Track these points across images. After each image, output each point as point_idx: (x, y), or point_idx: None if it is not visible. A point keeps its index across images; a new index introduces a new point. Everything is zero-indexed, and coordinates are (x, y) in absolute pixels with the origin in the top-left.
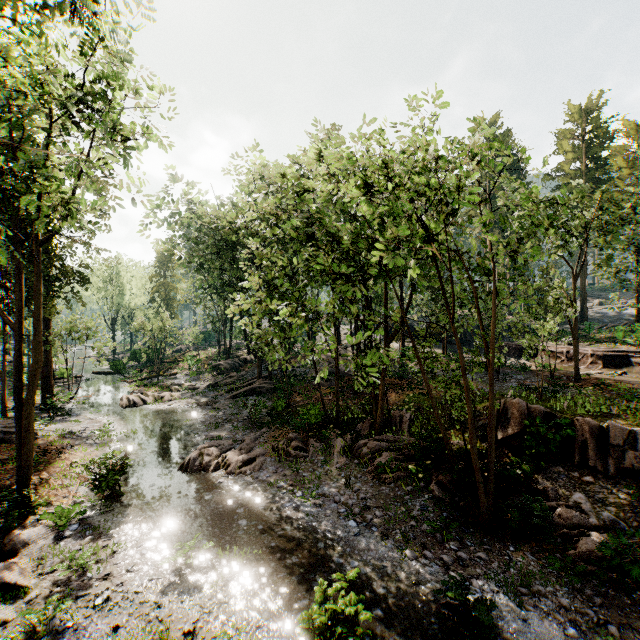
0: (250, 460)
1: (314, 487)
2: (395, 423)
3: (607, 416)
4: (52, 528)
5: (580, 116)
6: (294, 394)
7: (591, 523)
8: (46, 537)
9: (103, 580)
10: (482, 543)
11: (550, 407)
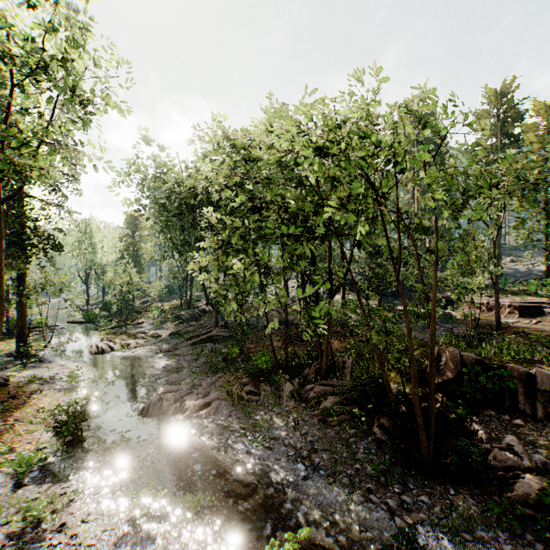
0: (206, 404)
1: (265, 430)
2: (338, 368)
3: (531, 362)
4: (12, 476)
5: (496, 98)
6: (247, 341)
7: (524, 465)
8: (5, 485)
9: (57, 531)
10: (424, 486)
11: (478, 354)
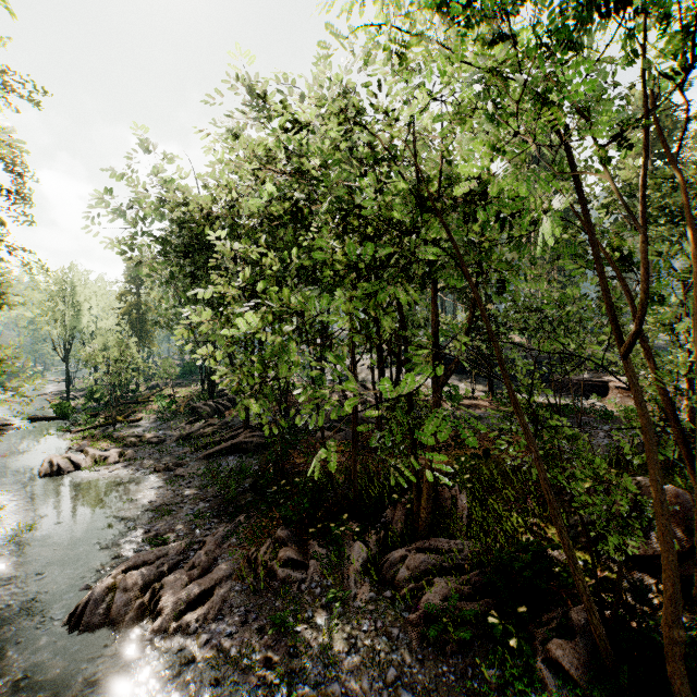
0: (202, 595)
1: (312, 667)
2: (445, 510)
3: None
4: None
5: None
6: (293, 453)
7: None
8: None
9: None
10: None
11: None
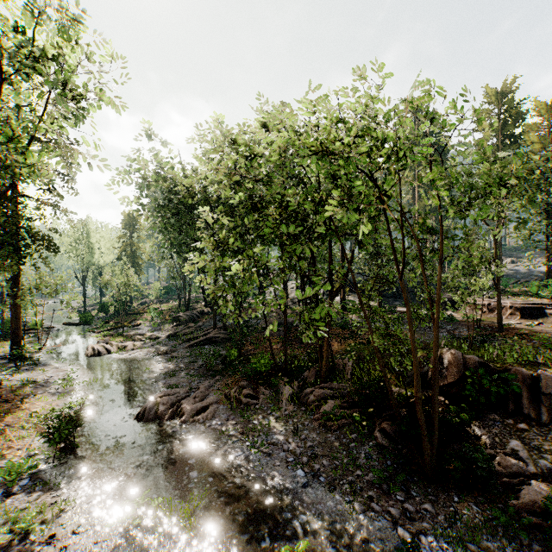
0: (203, 408)
1: (264, 435)
2: (339, 371)
3: (534, 365)
4: (1, 484)
5: (496, 98)
6: (246, 343)
7: (529, 471)
8: None
9: (46, 543)
10: (427, 494)
11: (481, 356)
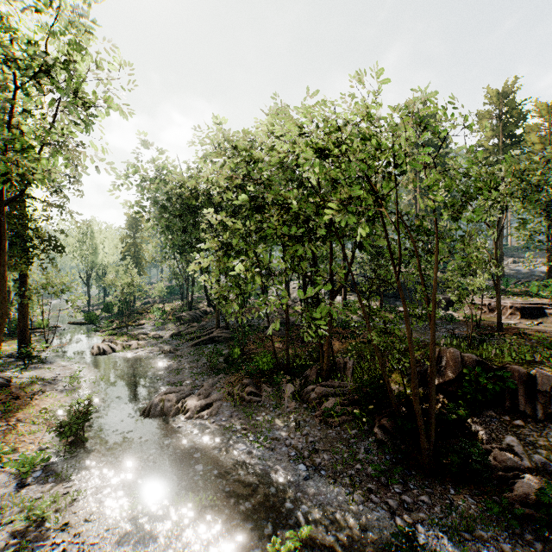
0: (207, 405)
1: (266, 431)
2: (339, 369)
3: (531, 363)
4: (16, 475)
5: (498, 99)
6: (248, 342)
7: (524, 465)
8: (9, 485)
9: (61, 530)
10: (424, 486)
11: (479, 355)
